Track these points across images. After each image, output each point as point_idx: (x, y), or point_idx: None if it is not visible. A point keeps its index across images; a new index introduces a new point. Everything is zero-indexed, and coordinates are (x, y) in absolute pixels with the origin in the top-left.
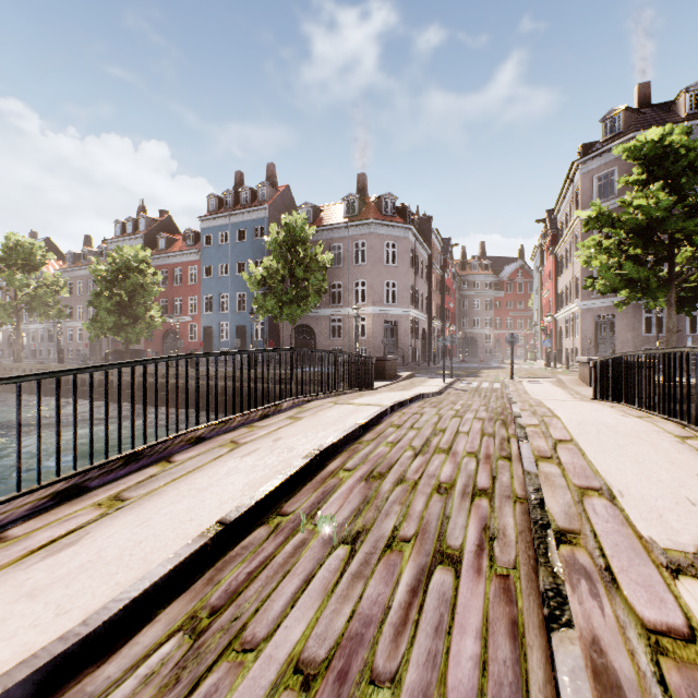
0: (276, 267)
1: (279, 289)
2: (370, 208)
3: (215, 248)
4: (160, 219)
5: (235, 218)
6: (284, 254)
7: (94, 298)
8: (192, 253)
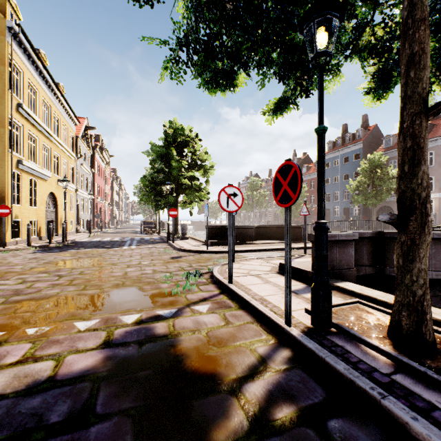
0: (364, 180)
1: (365, 191)
2: (438, 128)
3: (331, 168)
4: (303, 157)
5: (342, 152)
6: (368, 174)
7: None
8: None
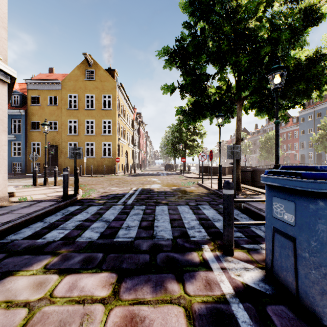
0: (325, 133)
1: (324, 142)
2: None
3: (305, 122)
4: None
5: (315, 108)
6: None
7: (260, 149)
8: (295, 126)
